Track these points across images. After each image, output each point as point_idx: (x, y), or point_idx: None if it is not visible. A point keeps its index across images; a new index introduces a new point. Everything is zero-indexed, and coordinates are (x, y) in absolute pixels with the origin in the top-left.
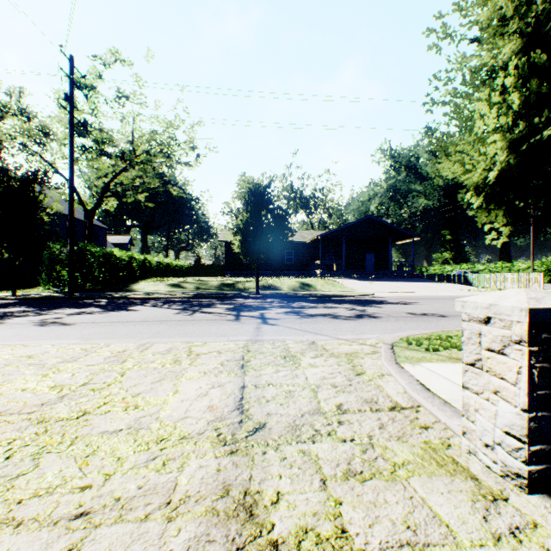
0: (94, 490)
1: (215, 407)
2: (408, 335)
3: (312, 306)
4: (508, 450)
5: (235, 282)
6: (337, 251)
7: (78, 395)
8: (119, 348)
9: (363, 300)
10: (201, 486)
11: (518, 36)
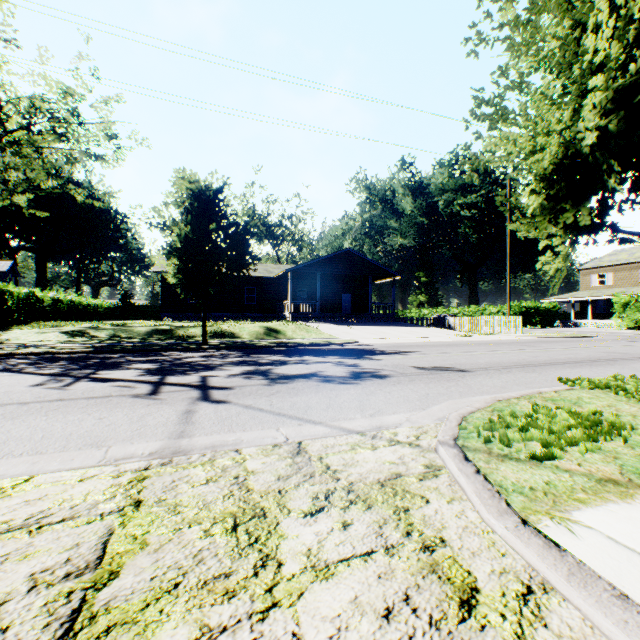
0: None
1: None
2: (461, 414)
3: (285, 362)
4: None
5: (174, 328)
6: (310, 290)
7: None
8: None
9: (350, 349)
10: None
11: None
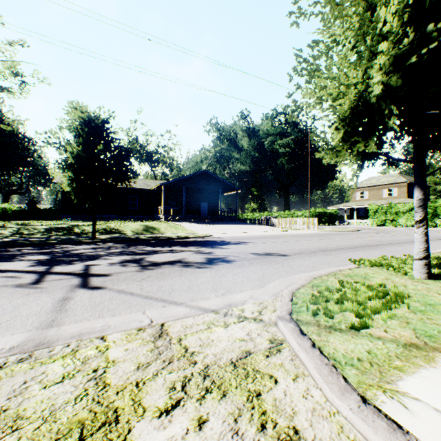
0: None
1: None
2: (291, 291)
3: (157, 251)
4: None
5: (71, 226)
6: (178, 199)
7: None
8: None
9: (206, 241)
10: None
11: None
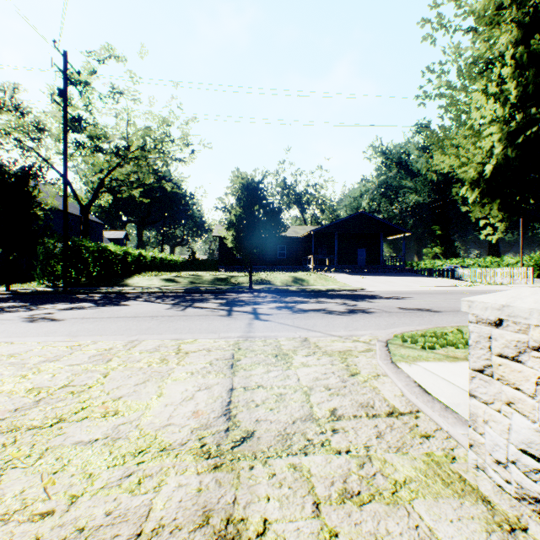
0: (56, 517)
1: (201, 413)
2: (402, 331)
3: (305, 301)
4: (524, 470)
5: (229, 277)
6: (329, 246)
7: (56, 399)
8: (106, 345)
9: (356, 294)
10: (178, 512)
11: (516, 26)
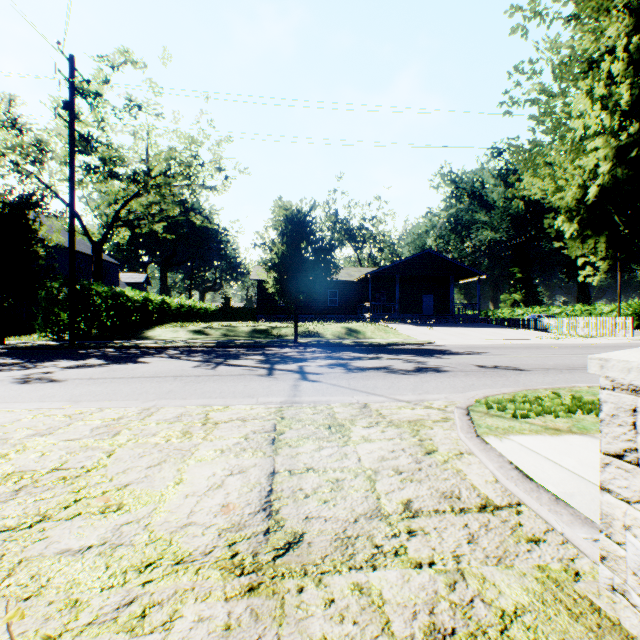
0: None
1: (232, 507)
2: (485, 395)
3: (362, 358)
4: None
5: (269, 328)
6: (389, 292)
7: (41, 488)
8: (114, 414)
9: (422, 349)
10: None
11: (629, 13)
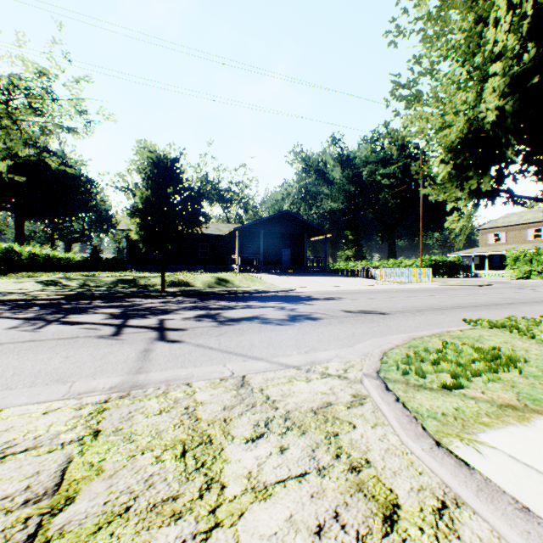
0: None
1: None
2: (382, 350)
3: (233, 306)
4: None
5: (137, 278)
6: (254, 246)
7: None
8: None
9: (288, 296)
10: None
11: None
